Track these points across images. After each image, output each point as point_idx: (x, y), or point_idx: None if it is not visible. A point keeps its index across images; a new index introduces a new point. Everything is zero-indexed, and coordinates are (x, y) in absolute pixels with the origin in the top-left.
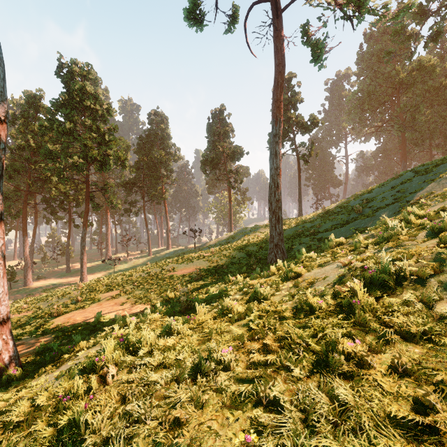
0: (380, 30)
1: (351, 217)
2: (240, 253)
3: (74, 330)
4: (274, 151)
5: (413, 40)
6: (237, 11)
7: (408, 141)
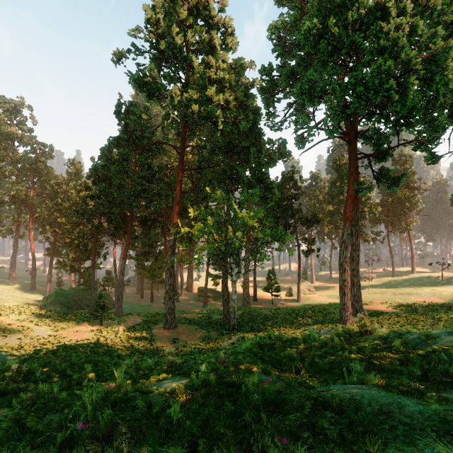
0: None
1: None
2: None
3: (373, 311)
4: None
5: None
6: None
7: None
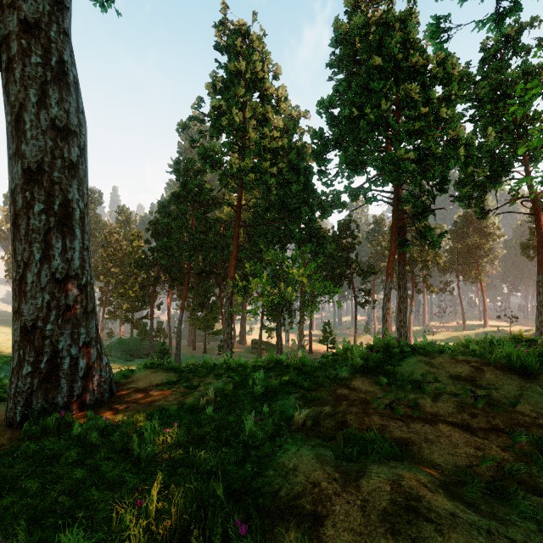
0: None
1: None
2: None
3: None
4: (537, 291)
5: None
6: (516, 196)
7: None
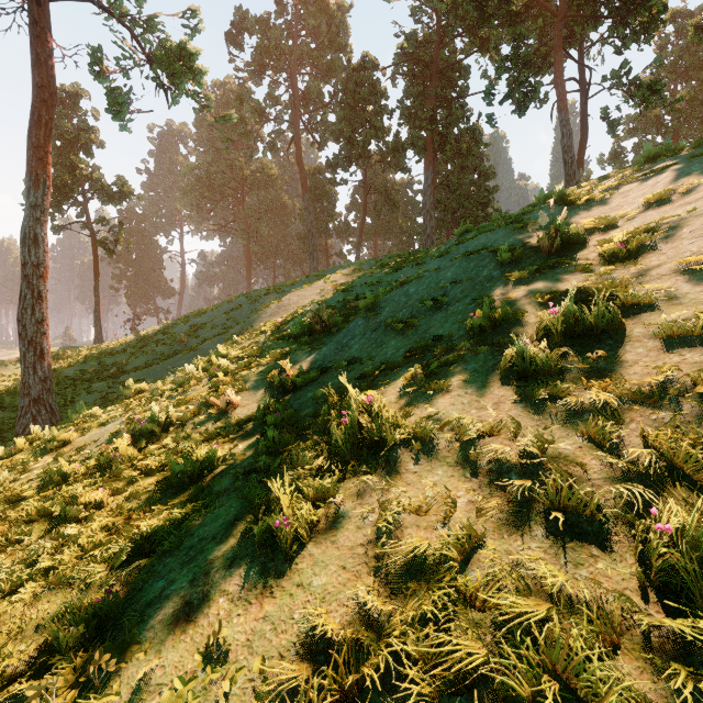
0: (223, 98)
1: (174, 350)
2: None
3: None
4: (31, 234)
5: (253, 139)
6: None
7: (254, 254)
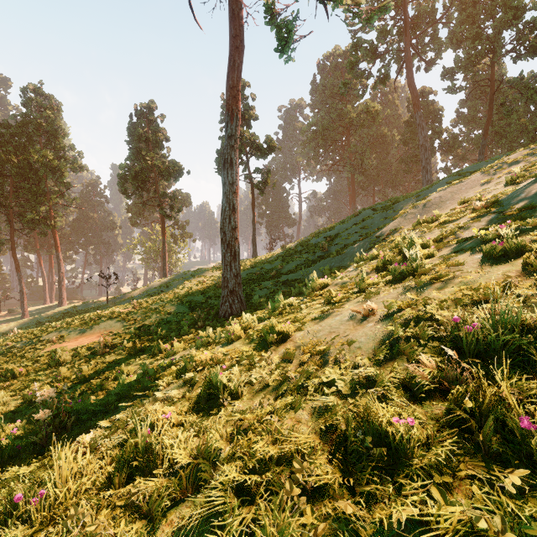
0: (333, 64)
1: (317, 256)
2: (178, 306)
3: None
4: (228, 159)
5: (366, 77)
6: None
7: (357, 184)
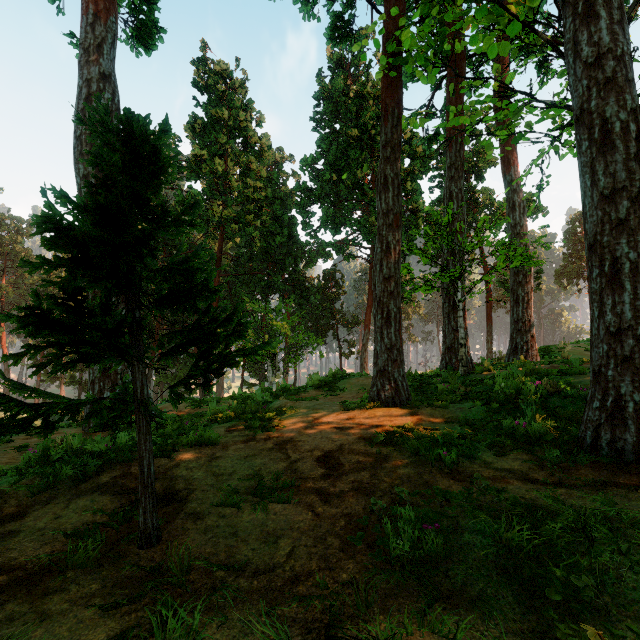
0: None
1: None
2: None
3: None
4: (487, 340)
5: None
6: (473, 256)
7: None
